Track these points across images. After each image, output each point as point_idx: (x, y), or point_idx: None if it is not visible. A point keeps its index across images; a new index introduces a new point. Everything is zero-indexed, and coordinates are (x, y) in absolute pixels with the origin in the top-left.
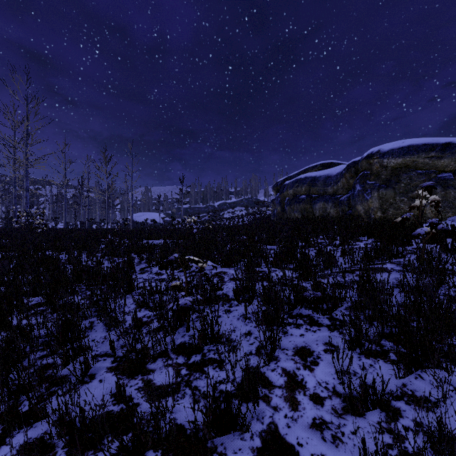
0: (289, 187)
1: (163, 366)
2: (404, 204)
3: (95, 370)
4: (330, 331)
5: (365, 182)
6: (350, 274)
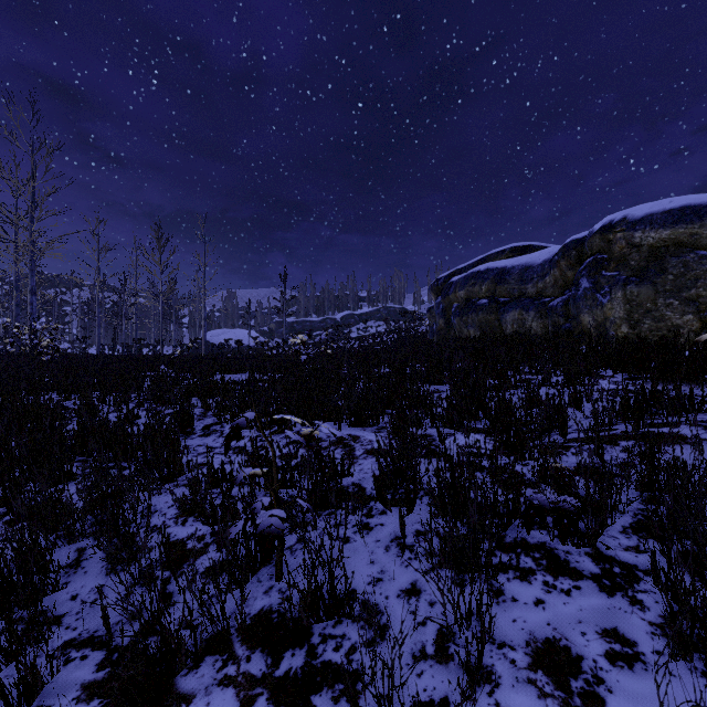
0: (459, 287)
1: (214, 683)
2: (672, 312)
3: (53, 692)
4: (605, 594)
5: (598, 274)
6: (609, 447)
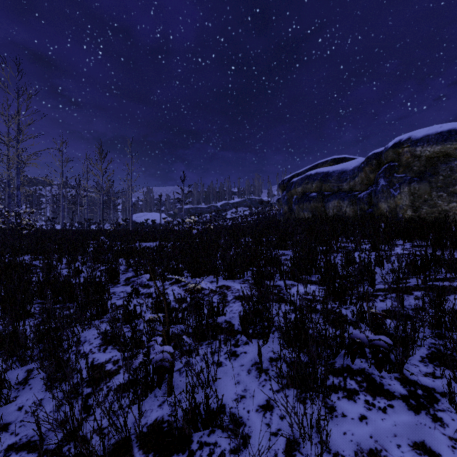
0: (298, 185)
1: None
2: (442, 201)
3: None
4: (412, 412)
5: (391, 176)
6: (406, 296)
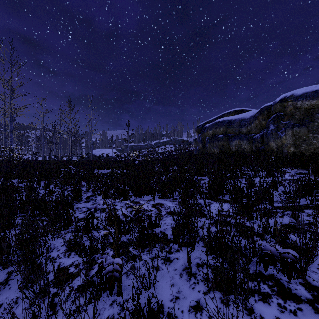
0: (209, 129)
1: None
2: (316, 140)
3: None
4: (318, 315)
5: (278, 122)
6: (299, 213)
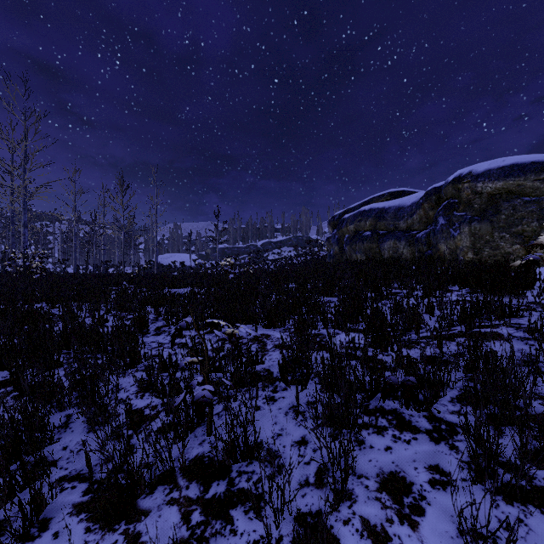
0: (350, 222)
1: (164, 503)
2: (505, 242)
3: (53, 509)
4: (433, 443)
5: (451, 214)
6: (448, 342)
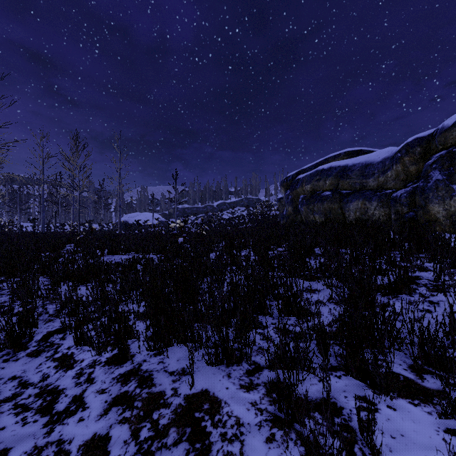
0: (306, 182)
1: None
2: None
3: None
4: None
5: (454, 166)
6: None
